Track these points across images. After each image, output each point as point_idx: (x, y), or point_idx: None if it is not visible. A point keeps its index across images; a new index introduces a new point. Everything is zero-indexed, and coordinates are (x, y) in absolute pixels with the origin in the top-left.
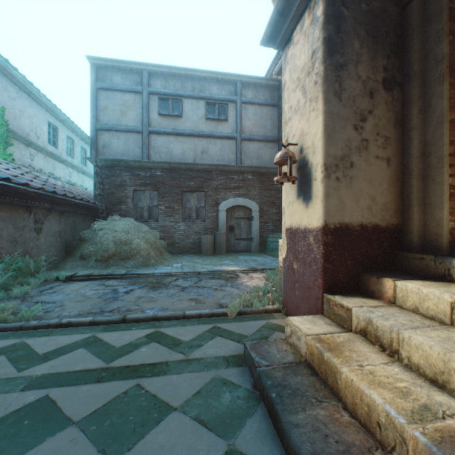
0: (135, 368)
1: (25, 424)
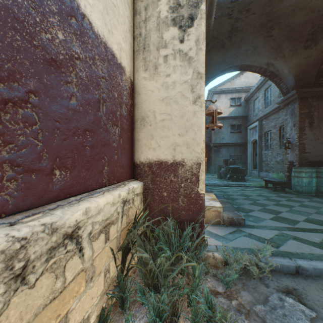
0: (304, 230)
1: (319, 223)
